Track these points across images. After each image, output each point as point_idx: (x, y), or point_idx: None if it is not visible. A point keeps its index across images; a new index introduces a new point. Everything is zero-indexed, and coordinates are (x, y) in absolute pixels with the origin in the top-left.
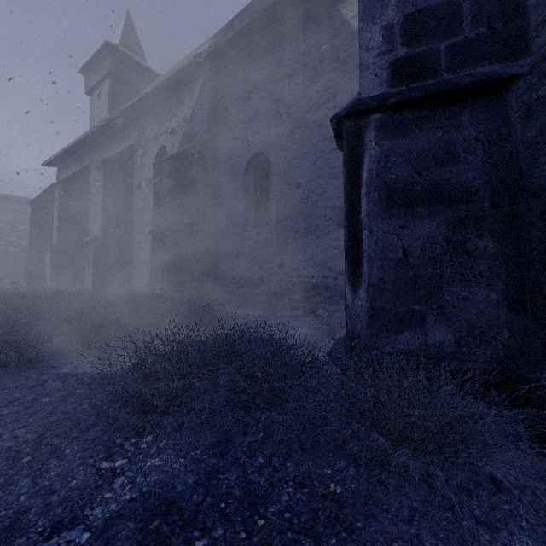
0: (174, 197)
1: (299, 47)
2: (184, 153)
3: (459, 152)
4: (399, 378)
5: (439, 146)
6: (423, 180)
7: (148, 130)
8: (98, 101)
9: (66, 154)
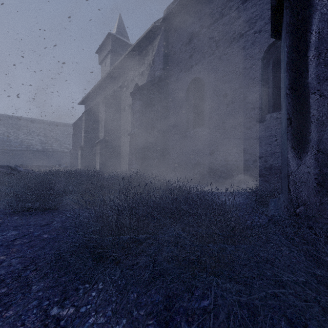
0: (142, 111)
1: None
2: (148, 84)
3: None
4: None
5: None
6: None
7: (129, 76)
8: (105, 67)
9: (88, 97)
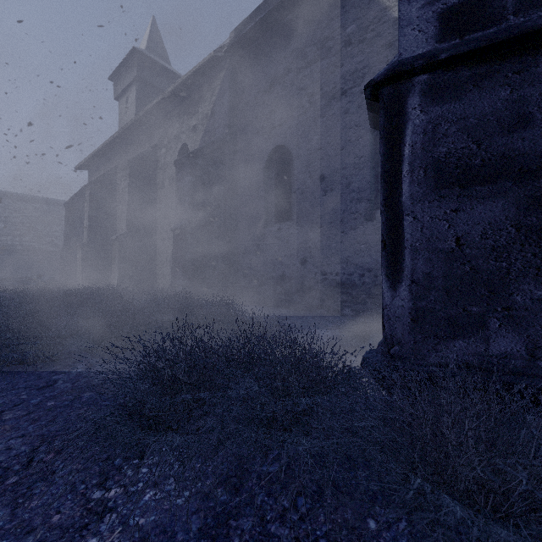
0: (195, 193)
1: (322, 31)
2: (205, 149)
3: (534, 113)
4: (459, 399)
5: (506, 107)
6: (484, 151)
7: (171, 129)
8: (126, 105)
9: (96, 157)
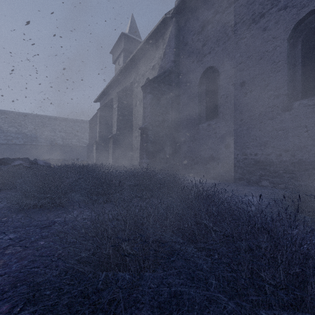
0: (153, 105)
1: None
2: (159, 77)
3: None
4: None
5: None
6: None
7: (140, 71)
8: (118, 65)
9: (103, 94)
